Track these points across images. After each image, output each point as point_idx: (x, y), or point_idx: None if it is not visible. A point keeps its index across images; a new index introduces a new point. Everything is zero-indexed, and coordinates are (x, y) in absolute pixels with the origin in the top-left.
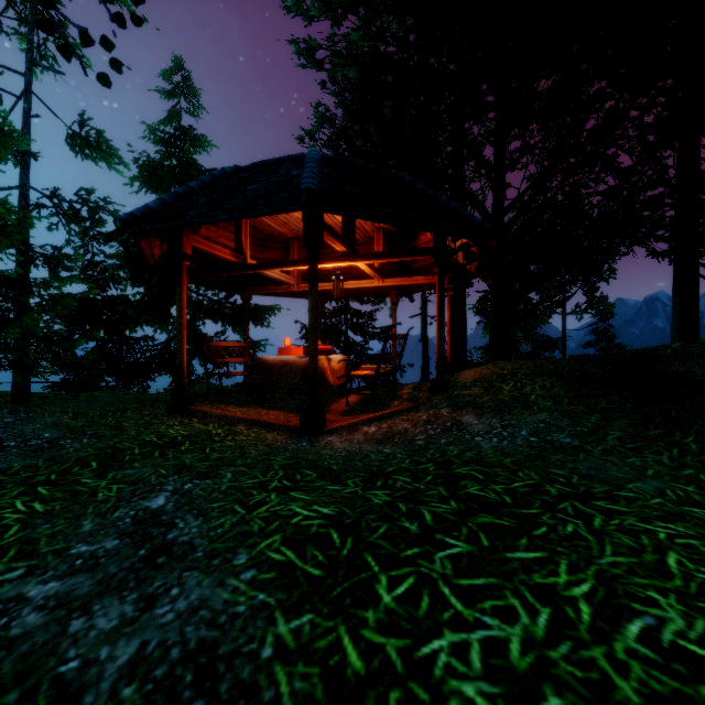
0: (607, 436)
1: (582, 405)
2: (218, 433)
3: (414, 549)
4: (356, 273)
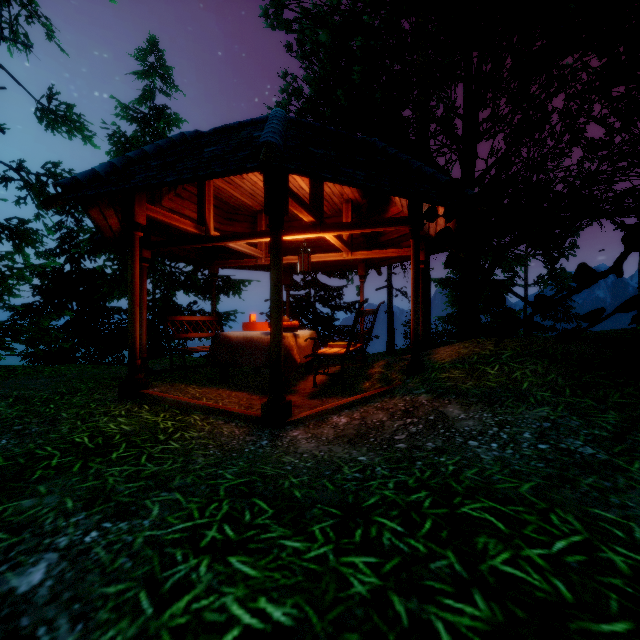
0: (638, 446)
1: (589, 398)
2: (166, 427)
3: None
4: (324, 246)
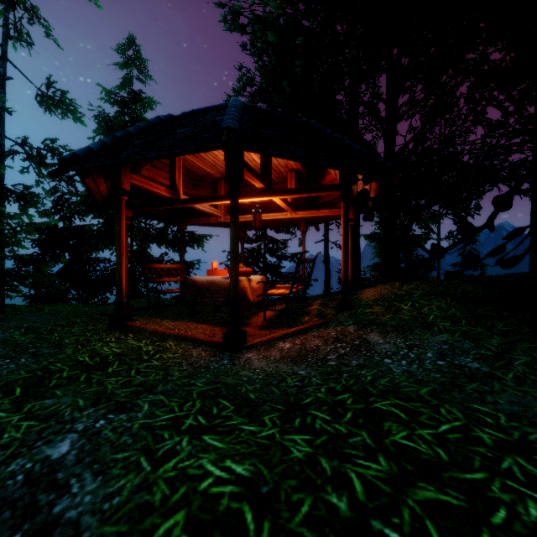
0: (514, 361)
1: (480, 327)
2: (148, 350)
3: None
4: (272, 207)
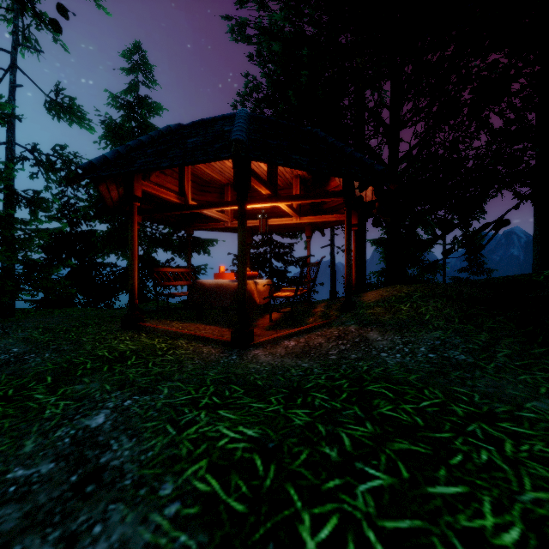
0: (497, 354)
1: (471, 325)
2: (162, 347)
3: (336, 480)
4: (278, 212)
